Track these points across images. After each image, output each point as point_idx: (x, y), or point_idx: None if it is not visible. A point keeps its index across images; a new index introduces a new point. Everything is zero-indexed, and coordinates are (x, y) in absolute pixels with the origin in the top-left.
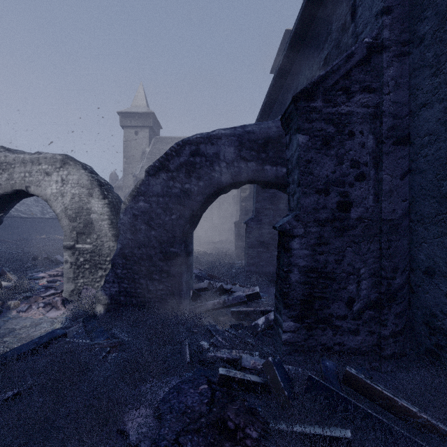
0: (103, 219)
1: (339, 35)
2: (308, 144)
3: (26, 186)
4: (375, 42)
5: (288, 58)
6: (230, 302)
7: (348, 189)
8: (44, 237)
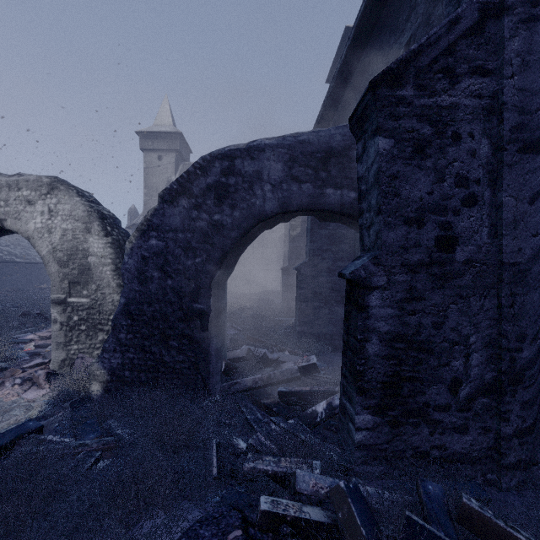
0: (104, 264)
1: (428, 7)
2: (393, 151)
3: (1, 218)
4: (491, 1)
5: (354, 50)
6: (277, 377)
7: (451, 218)
8: (44, 287)
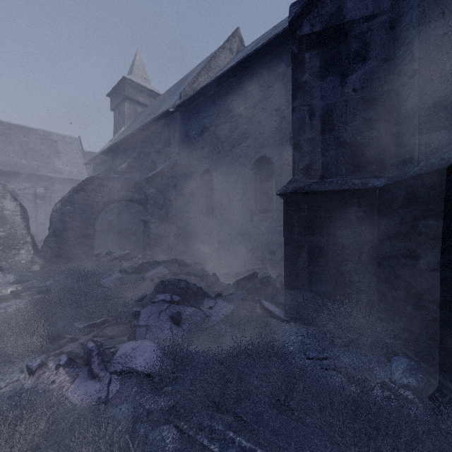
0: (16, 215)
1: (164, 146)
2: (156, 192)
3: None
4: (175, 162)
5: (138, 132)
6: (117, 256)
7: (168, 208)
8: None
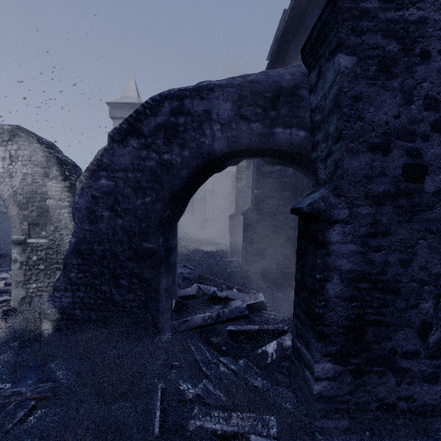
0: (62, 206)
1: None
2: (355, 70)
3: None
4: None
5: (296, 12)
6: (226, 315)
7: (420, 145)
8: None
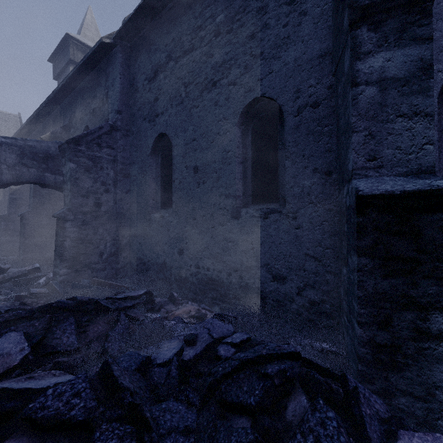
0: None
1: (100, 103)
2: (76, 169)
3: None
4: (114, 125)
5: (67, 87)
6: (11, 276)
7: (100, 196)
8: None
